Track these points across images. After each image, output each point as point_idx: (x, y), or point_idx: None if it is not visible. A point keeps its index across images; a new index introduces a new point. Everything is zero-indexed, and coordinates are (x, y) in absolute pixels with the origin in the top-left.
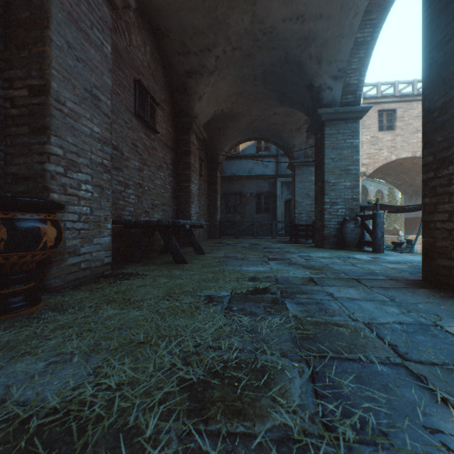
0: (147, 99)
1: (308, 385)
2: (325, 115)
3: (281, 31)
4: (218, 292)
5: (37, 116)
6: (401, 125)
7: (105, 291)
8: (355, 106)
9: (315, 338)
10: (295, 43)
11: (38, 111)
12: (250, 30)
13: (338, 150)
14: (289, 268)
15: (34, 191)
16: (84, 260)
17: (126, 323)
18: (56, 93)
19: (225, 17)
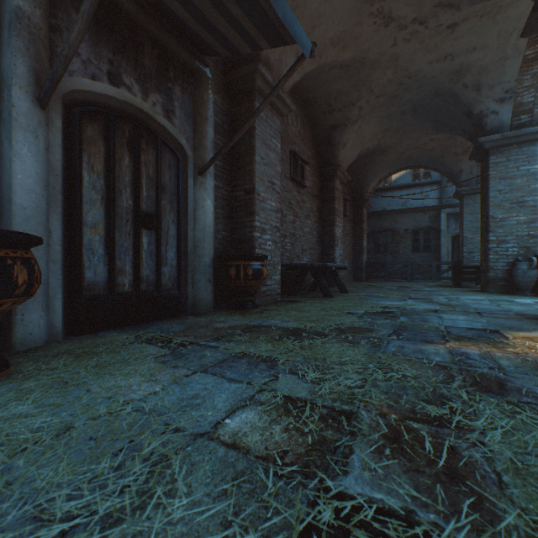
0: (298, 163)
1: (388, 333)
2: (488, 142)
3: (427, 72)
4: (355, 311)
5: (249, 206)
6: None
7: (285, 307)
8: (532, 126)
9: (405, 326)
10: (445, 78)
11: (249, 203)
12: (393, 79)
13: (508, 180)
14: (423, 304)
15: (247, 248)
16: (268, 290)
17: (305, 316)
18: (257, 191)
19: (368, 76)
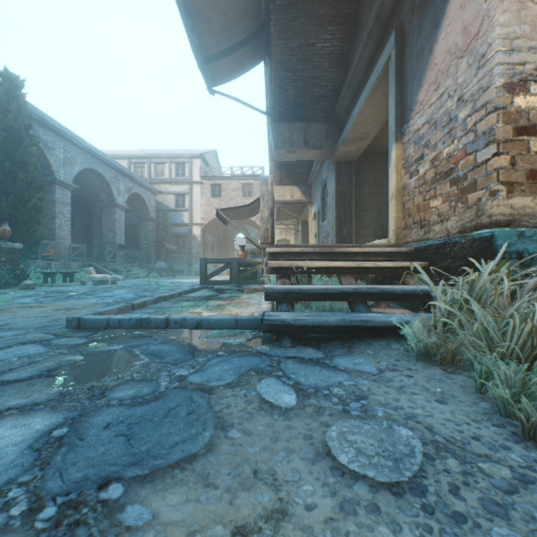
0: None
1: None
2: (101, 205)
3: None
4: None
5: None
6: (225, 194)
7: None
8: (114, 202)
9: None
10: (76, 179)
11: None
12: None
13: (108, 220)
14: None
15: None
16: None
17: None
18: None
19: None
